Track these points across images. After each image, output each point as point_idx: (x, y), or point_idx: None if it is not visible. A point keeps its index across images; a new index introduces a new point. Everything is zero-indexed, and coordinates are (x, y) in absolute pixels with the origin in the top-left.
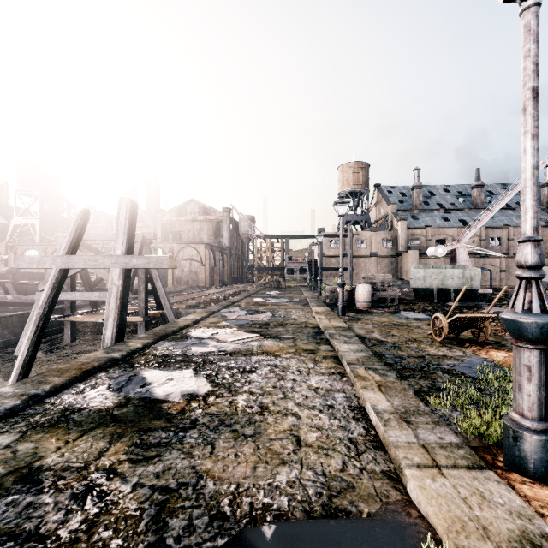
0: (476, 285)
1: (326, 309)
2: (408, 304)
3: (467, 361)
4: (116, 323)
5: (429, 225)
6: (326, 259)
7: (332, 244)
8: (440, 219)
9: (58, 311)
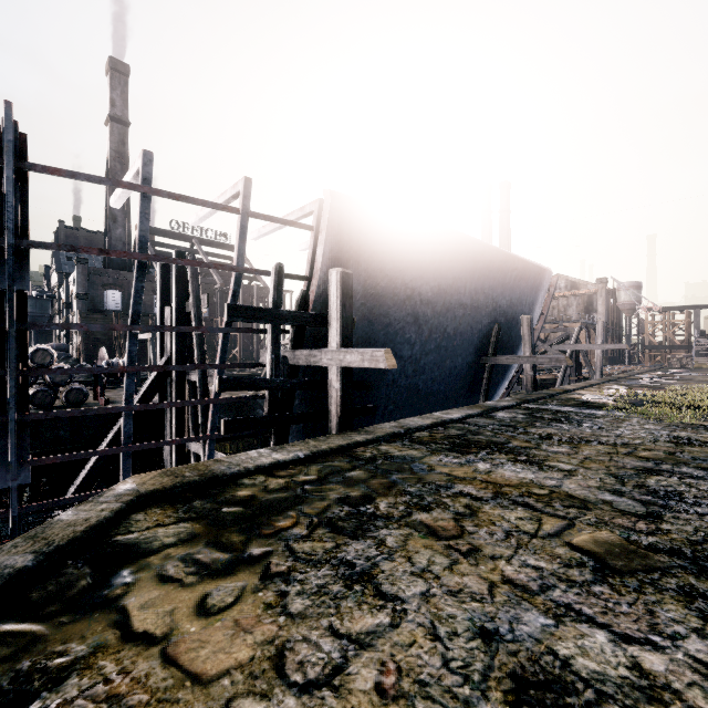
0: None
1: None
2: None
3: None
4: (600, 370)
5: None
6: None
7: None
8: None
9: None
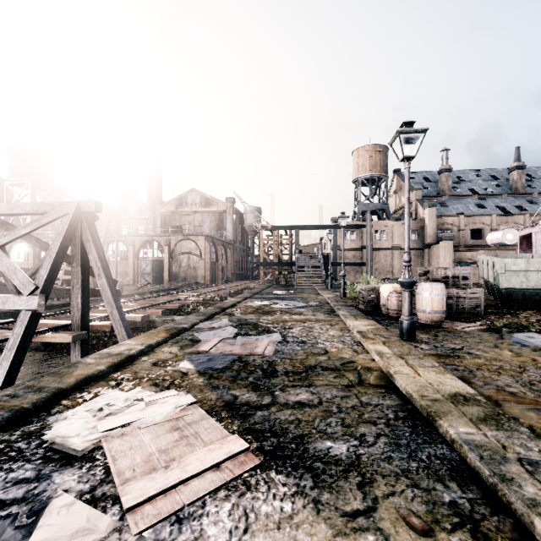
0: None
1: (374, 325)
2: (503, 315)
3: None
4: None
5: (459, 214)
6: (341, 252)
7: (348, 235)
8: (474, 206)
9: None
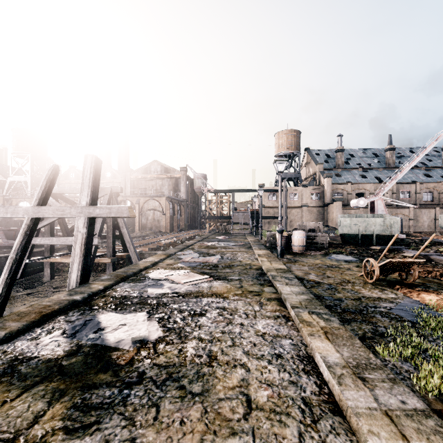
0: (395, 231)
1: (267, 252)
2: (337, 247)
3: (401, 304)
4: (80, 266)
5: (350, 181)
6: (265, 209)
7: (270, 197)
8: (359, 176)
9: (41, 253)
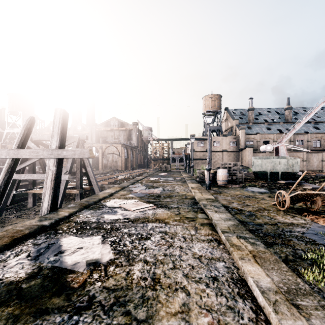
0: (296, 169)
1: (198, 185)
2: (251, 182)
3: (311, 229)
4: (50, 197)
5: (258, 132)
6: (195, 153)
7: (199, 144)
8: (265, 129)
9: (27, 186)
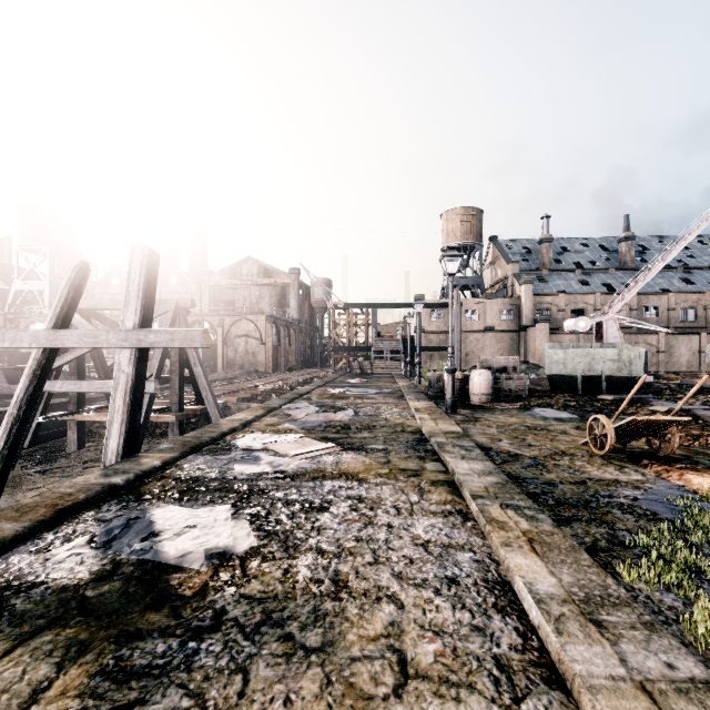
0: (637, 371)
1: (429, 404)
2: (543, 397)
3: (653, 491)
4: (123, 428)
5: (562, 291)
6: (426, 335)
7: (434, 316)
8: (577, 283)
9: (64, 406)
